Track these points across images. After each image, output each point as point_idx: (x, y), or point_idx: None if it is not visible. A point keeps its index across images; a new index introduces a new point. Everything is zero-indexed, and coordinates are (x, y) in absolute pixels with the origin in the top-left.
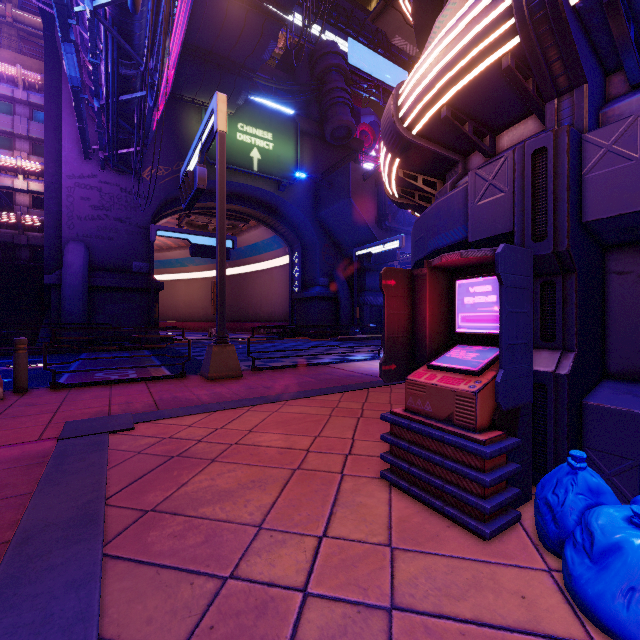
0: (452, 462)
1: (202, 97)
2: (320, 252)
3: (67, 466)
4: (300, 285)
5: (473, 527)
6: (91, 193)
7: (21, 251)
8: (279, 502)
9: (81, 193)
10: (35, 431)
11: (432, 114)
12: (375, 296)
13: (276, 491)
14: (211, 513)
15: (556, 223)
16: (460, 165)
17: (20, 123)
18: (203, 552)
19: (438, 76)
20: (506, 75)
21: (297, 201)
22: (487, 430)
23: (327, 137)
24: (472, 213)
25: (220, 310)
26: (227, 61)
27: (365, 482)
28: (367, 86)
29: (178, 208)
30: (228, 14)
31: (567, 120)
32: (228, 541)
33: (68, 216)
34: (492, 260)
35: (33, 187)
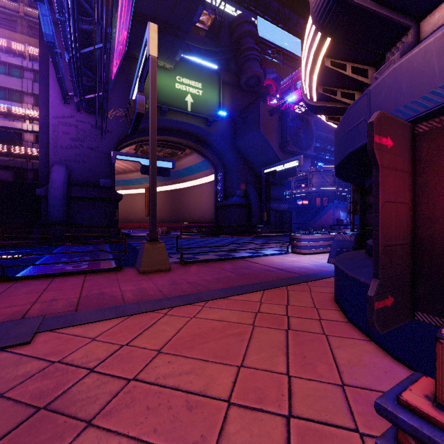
0: None
1: None
2: (237, 171)
3: None
4: (222, 196)
5: None
6: (70, 129)
7: (28, 173)
8: None
9: (63, 129)
10: None
11: None
12: (278, 203)
13: None
14: None
15: None
16: (412, 31)
17: (27, 84)
18: None
19: None
20: None
21: (220, 133)
22: None
23: (242, 85)
24: None
25: (152, 212)
26: (167, 25)
27: None
28: (271, 52)
29: (134, 140)
30: None
31: None
32: None
33: (54, 146)
34: None
35: (36, 128)
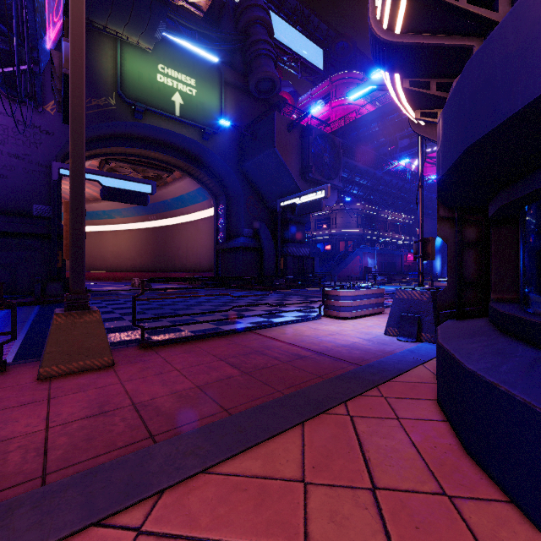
0: None
1: (115, 25)
2: (244, 203)
3: None
4: (225, 236)
5: None
6: None
7: None
8: None
9: None
10: None
11: None
12: (298, 247)
13: None
14: None
15: None
16: None
17: None
18: None
19: None
20: None
21: (221, 151)
22: None
23: (251, 89)
24: None
25: (73, 251)
26: None
27: None
28: (287, 59)
29: (94, 152)
30: None
31: None
32: None
33: None
34: None
35: None
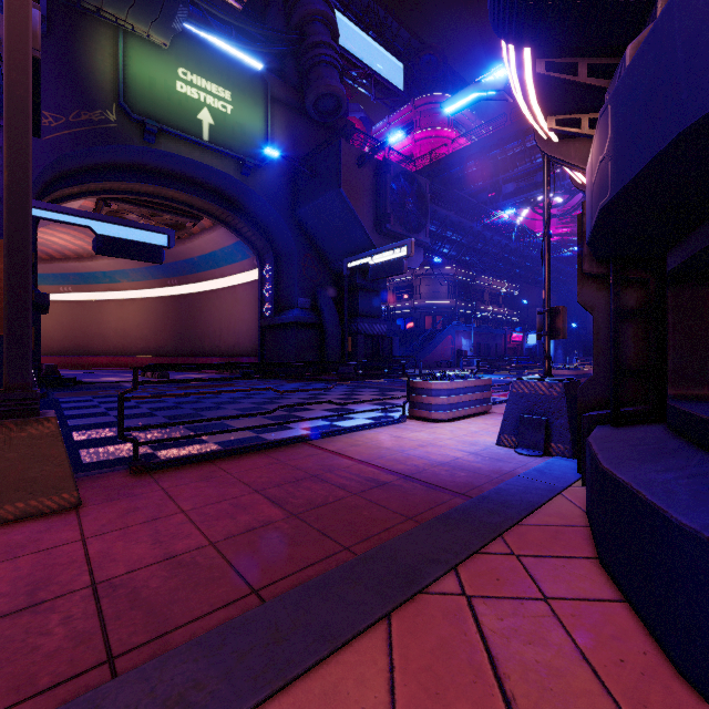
0: None
1: (114, 7)
2: (299, 263)
3: None
4: (272, 307)
5: None
6: None
7: None
8: None
9: None
10: None
11: None
12: (371, 323)
13: None
14: None
15: None
16: None
17: None
18: None
19: None
20: None
21: (267, 192)
22: None
23: (309, 108)
24: None
25: (10, 321)
26: None
27: None
28: (356, 74)
29: (87, 188)
30: None
31: None
32: None
33: None
34: None
35: None
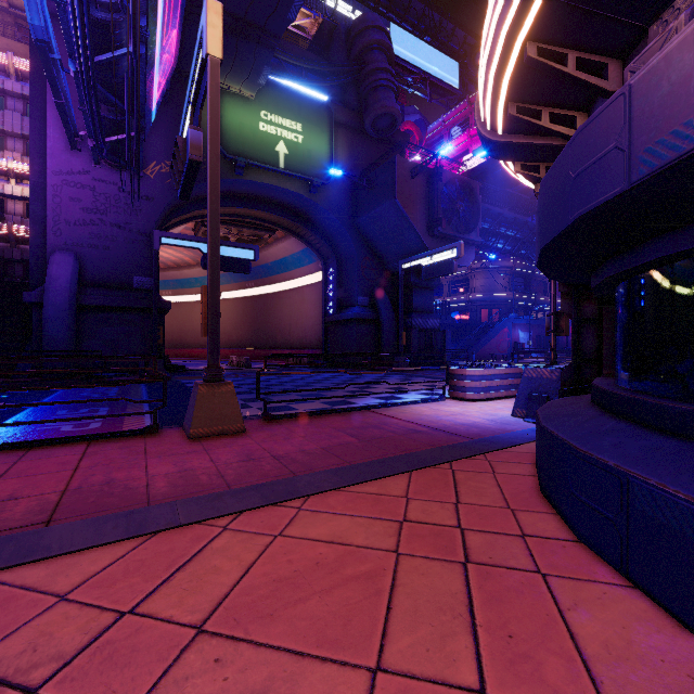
0: None
1: None
2: (359, 266)
3: None
4: (335, 305)
5: None
6: (82, 193)
7: (13, 267)
8: None
9: (70, 193)
10: None
11: None
12: (424, 318)
13: None
14: None
15: None
16: None
17: (12, 119)
18: None
19: None
20: None
21: (331, 205)
22: None
23: (367, 128)
24: None
25: (211, 330)
26: (244, 24)
27: None
28: (412, 79)
29: (191, 215)
30: None
31: None
32: None
33: (54, 220)
34: None
35: (27, 193)
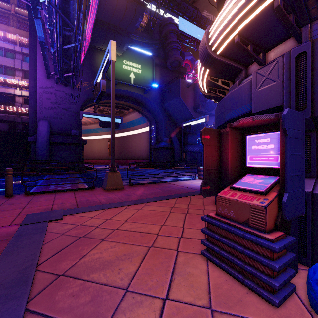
0: (249, 251)
1: (105, 47)
2: (165, 124)
3: (20, 242)
4: (154, 141)
5: (266, 297)
6: (51, 96)
7: (18, 125)
8: (139, 271)
9: (46, 96)
10: (10, 219)
11: (229, 41)
12: (193, 147)
13: (138, 262)
14: (97, 278)
15: (313, 98)
16: (244, 71)
17: (18, 62)
18: (89, 309)
19: (233, 17)
20: (276, 12)
21: (153, 99)
22: (272, 231)
23: (168, 66)
24: (254, 96)
25: (112, 154)
26: (117, 28)
27: (191, 257)
28: (188, 41)
29: (94, 103)
30: (118, 3)
31: (316, 36)
32: (105, 301)
33: (40, 107)
34: (272, 122)
35: (24, 94)
